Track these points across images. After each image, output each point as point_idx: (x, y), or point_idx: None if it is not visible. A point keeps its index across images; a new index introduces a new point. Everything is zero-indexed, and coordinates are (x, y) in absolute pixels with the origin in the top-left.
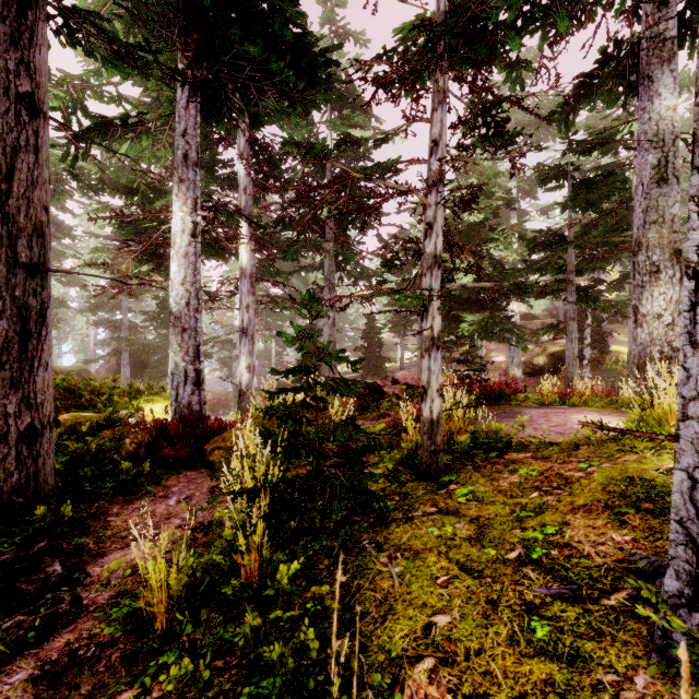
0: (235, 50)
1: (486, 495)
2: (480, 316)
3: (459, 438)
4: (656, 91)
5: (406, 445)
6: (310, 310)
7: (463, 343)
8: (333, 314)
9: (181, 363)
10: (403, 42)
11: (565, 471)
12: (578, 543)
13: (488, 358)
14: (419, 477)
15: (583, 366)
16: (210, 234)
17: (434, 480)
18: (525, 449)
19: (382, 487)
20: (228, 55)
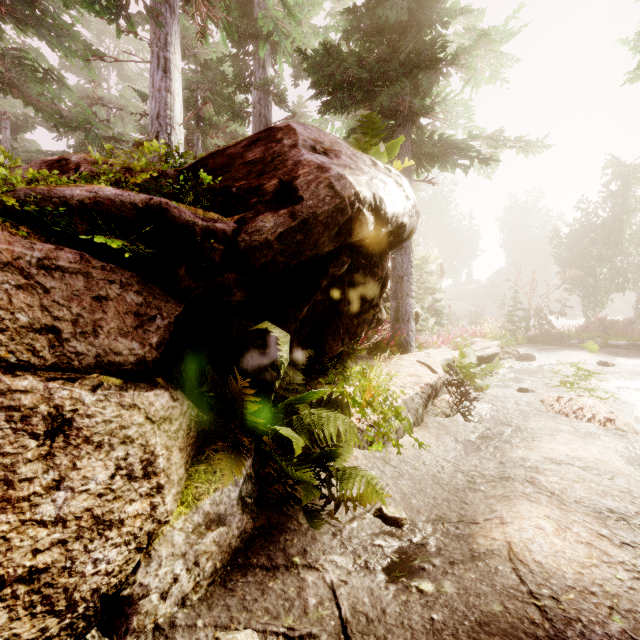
0: None
1: None
2: None
3: None
4: None
5: None
6: None
7: None
8: None
9: None
10: None
11: None
12: None
13: None
14: None
15: None
16: None
17: None
18: None
19: None
20: None
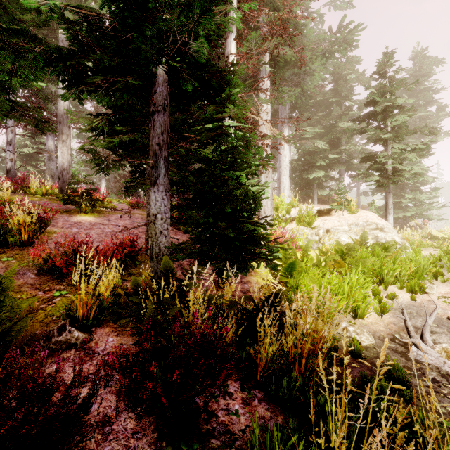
0: None
1: None
2: None
3: None
4: (48, 140)
5: None
6: None
7: None
8: None
9: None
10: None
11: None
12: None
13: None
14: None
15: None
16: None
17: None
18: None
19: None
20: None
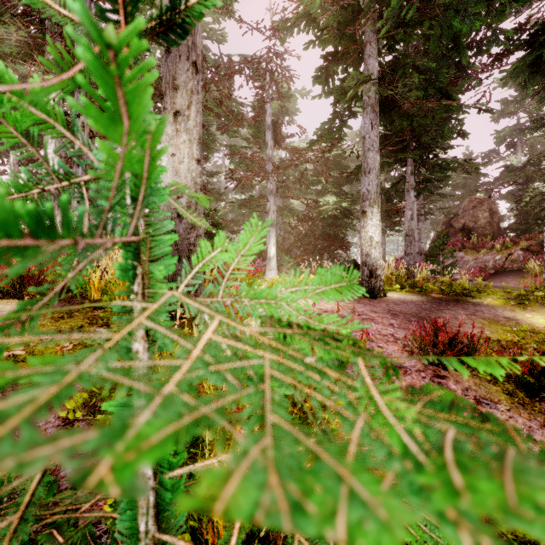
0: None
1: None
2: None
3: None
4: None
5: None
6: None
7: None
8: None
9: None
10: None
11: None
12: None
13: None
14: None
15: None
16: None
17: None
18: None
19: None
20: None
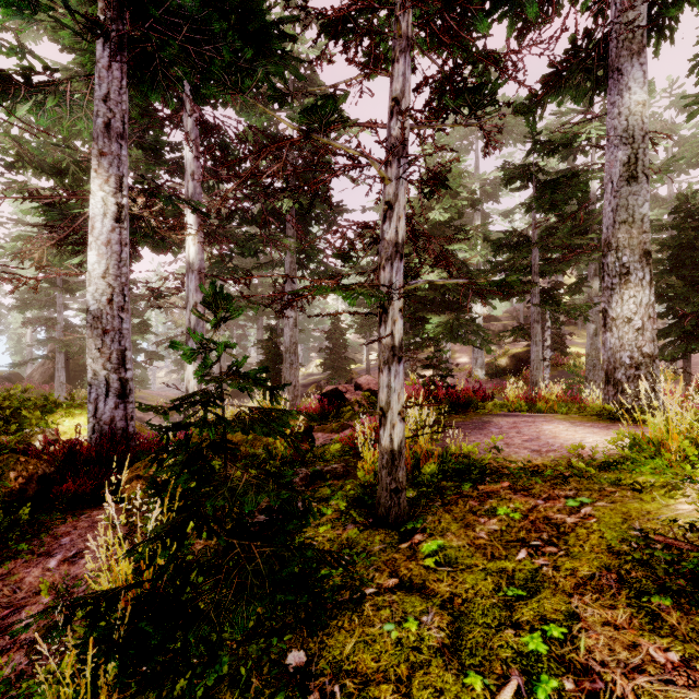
0: (168, 4)
1: (460, 554)
2: (445, 317)
3: (425, 468)
4: (626, 84)
5: (363, 473)
6: (216, 311)
7: (428, 345)
8: (295, 314)
9: (102, 371)
10: (364, 12)
11: (554, 513)
12: (602, 666)
13: (453, 359)
14: (377, 523)
15: (544, 367)
16: (146, 221)
17: (394, 527)
18: (503, 479)
19: (330, 538)
20: (160, 9)
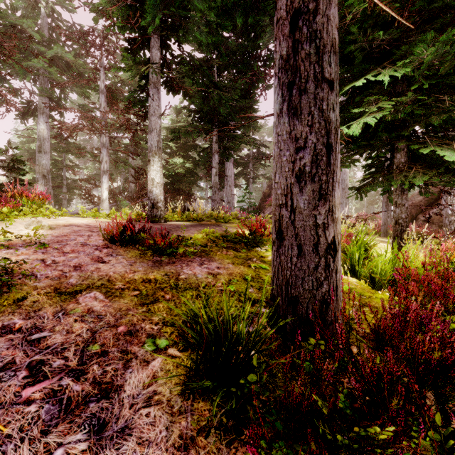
0: None
1: None
2: None
3: None
4: (39, 122)
5: None
6: None
7: None
8: None
9: None
10: None
11: None
12: None
13: None
14: None
15: None
16: None
17: None
18: None
19: None
20: None
